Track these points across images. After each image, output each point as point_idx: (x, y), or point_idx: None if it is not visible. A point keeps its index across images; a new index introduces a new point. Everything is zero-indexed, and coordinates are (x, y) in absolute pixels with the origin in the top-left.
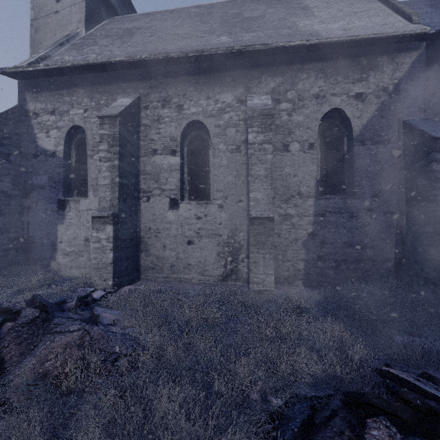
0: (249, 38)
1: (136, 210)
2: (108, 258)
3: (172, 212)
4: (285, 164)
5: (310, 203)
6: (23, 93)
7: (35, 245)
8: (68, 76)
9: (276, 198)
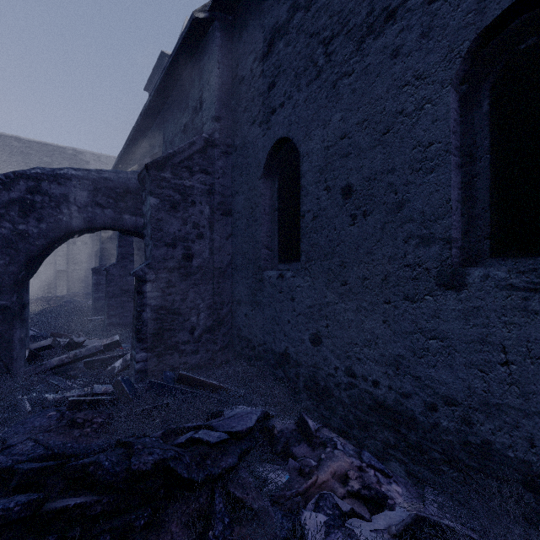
0: None
1: None
2: None
3: None
4: (75, 249)
5: (86, 265)
6: None
7: None
8: None
9: (70, 262)
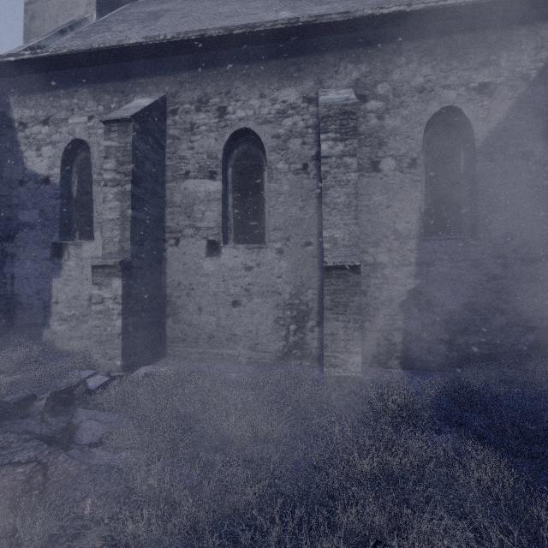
0: (320, 11)
1: (159, 258)
2: (116, 326)
3: (210, 260)
4: (374, 190)
5: (411, 246)
6: (6, 96)
7: (21, 307)
8: (66, 71)
9: (361, 239)
